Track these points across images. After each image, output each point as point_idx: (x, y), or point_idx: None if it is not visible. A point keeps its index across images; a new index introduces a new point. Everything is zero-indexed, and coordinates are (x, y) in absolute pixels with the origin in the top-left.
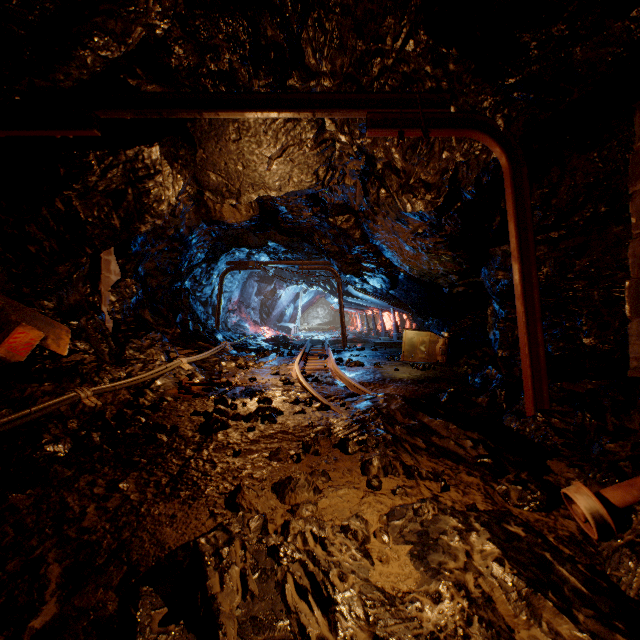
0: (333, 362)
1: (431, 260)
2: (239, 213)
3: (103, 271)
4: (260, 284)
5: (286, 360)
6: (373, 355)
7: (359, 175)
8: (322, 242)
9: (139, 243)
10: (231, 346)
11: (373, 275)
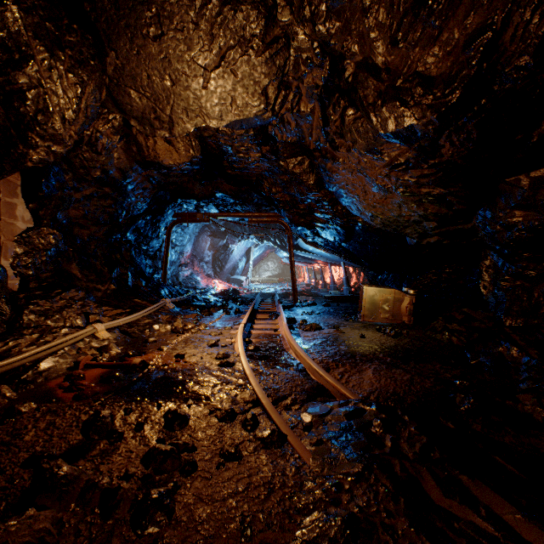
0: (286, 328)
1: (406, 202)
2: (177, 152)
3: (3, 216)
4: (213, 239)
5: (232, 320)
6: (327, 312)
7: (319, 94)
8: (272, 190)
9: (54, 184)
10: (175, 302)
11: (326, 227)
